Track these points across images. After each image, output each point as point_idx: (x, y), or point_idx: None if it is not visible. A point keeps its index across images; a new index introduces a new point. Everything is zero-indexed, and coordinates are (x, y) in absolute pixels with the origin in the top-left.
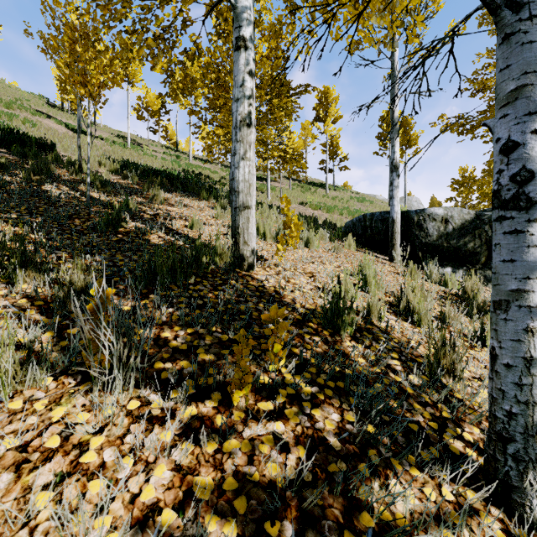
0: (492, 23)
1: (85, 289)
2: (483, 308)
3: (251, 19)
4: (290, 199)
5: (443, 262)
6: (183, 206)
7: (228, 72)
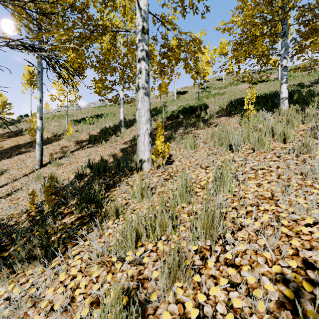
0: None
1: (83, 174)
2: None
3: (139, 30)
4: None
5: None
6: (213, 127)
7: (193, 39)
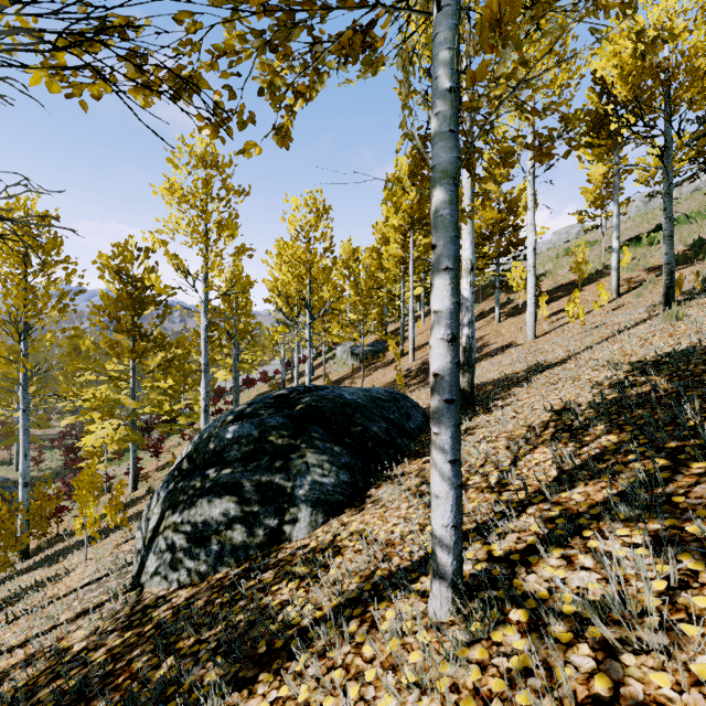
0: None
1: None
2: None
3: None
4: None
5: None
6: None
7: None
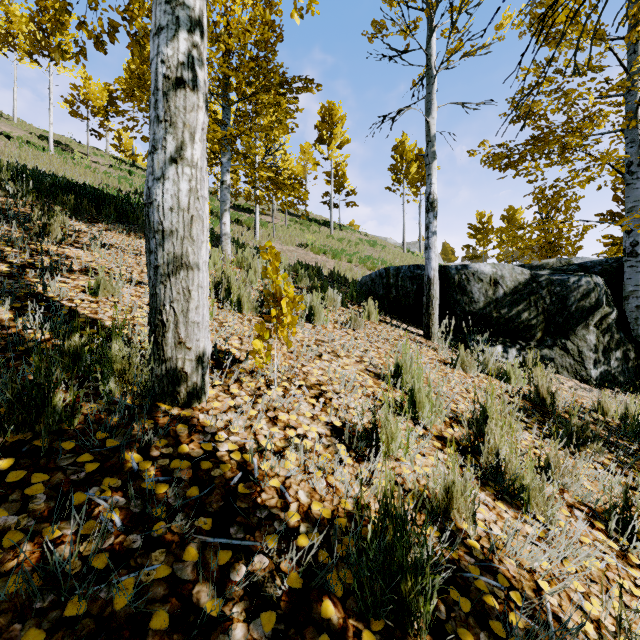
0: (537, 34)
1: None
2: (584, 433)
3: None
4: (286, 239)
5: (491, 337)
6: (103, 248)
7: None
